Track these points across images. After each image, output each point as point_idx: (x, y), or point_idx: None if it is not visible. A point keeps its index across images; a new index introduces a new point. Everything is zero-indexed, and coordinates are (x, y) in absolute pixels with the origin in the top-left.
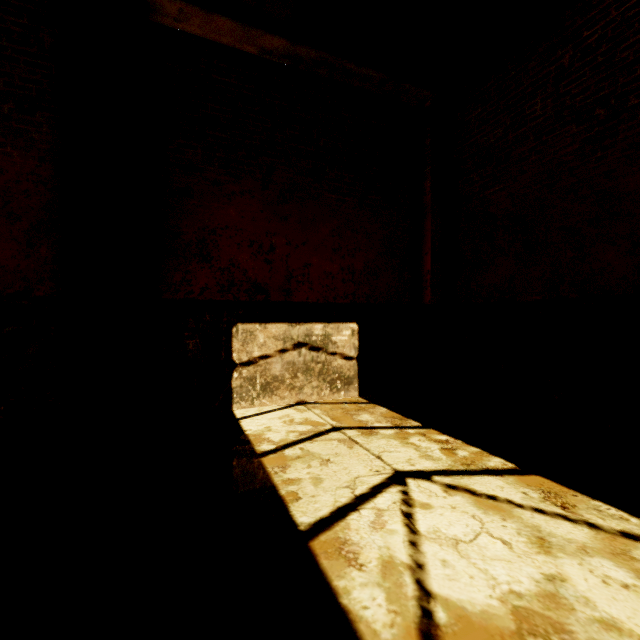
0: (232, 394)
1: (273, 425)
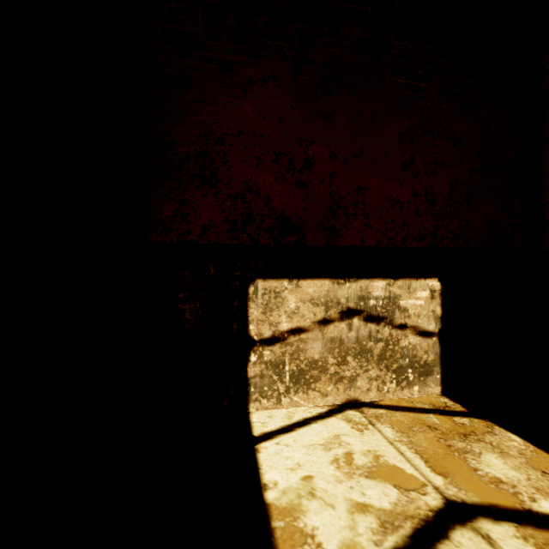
0: (248, 387)
1: (316, 472)
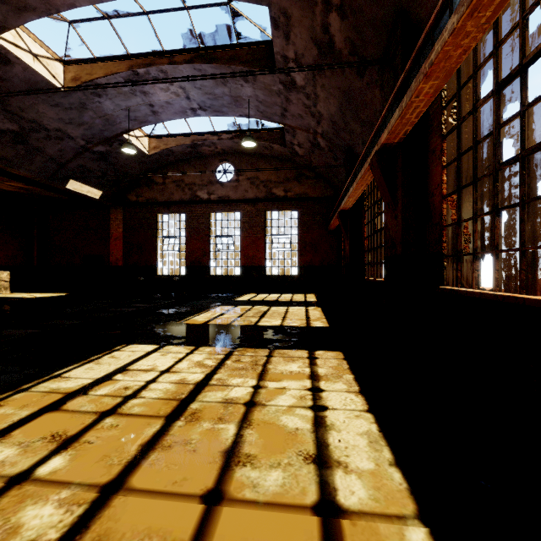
0: None
1: None
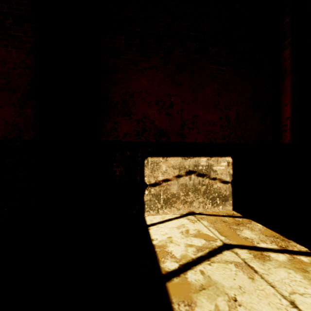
0: (144, 205)
1: (173, 235)
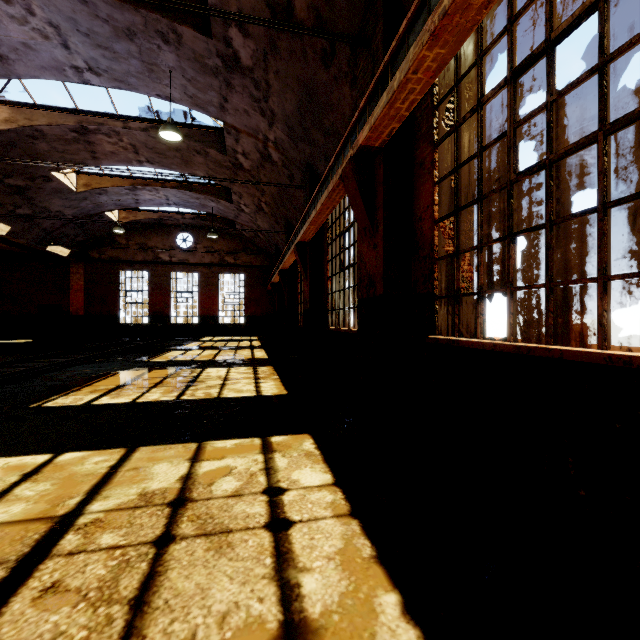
0: None
1: None
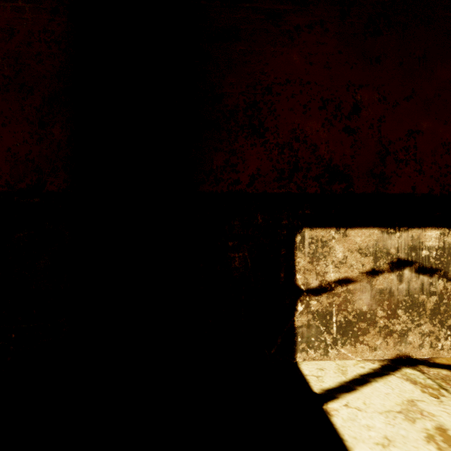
0: (295, 337)
1: None
